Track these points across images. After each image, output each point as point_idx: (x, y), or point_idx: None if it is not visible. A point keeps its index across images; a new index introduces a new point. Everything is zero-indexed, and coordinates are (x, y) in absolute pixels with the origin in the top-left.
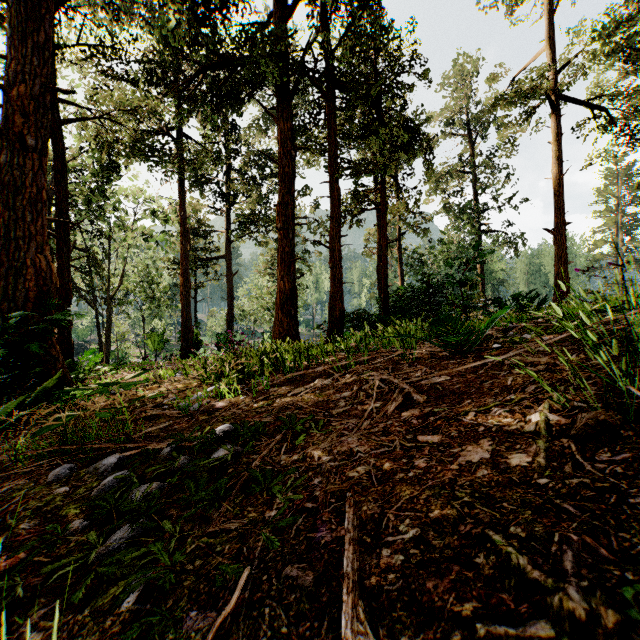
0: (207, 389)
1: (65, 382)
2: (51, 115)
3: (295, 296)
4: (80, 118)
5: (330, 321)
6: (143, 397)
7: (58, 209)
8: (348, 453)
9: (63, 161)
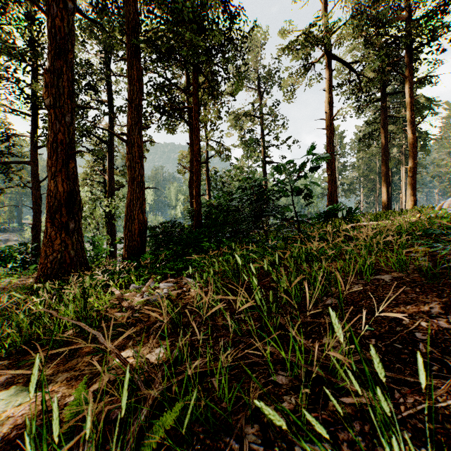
0: None
1: None
2: None
3: (77, 203)
4: None
5: (126, 237)
6: None
7: None
8: None
9: None
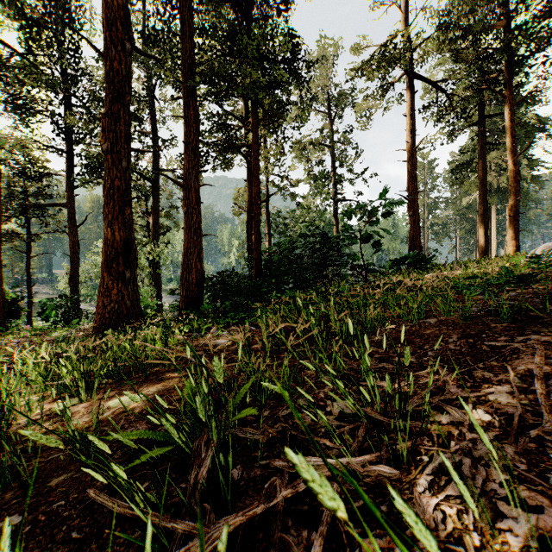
0: None
1: None
2: None
3: (132, 251)
4: None
5: (183, 287)
6: None
7: None
8: None
9: None
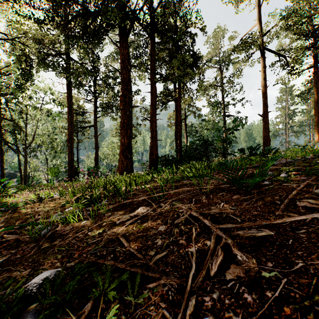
0: (66, 210)
1: None
2: None
3: (130, 147)
4: None
5: (150, 161)
6: None
7: None
8: None
9: None
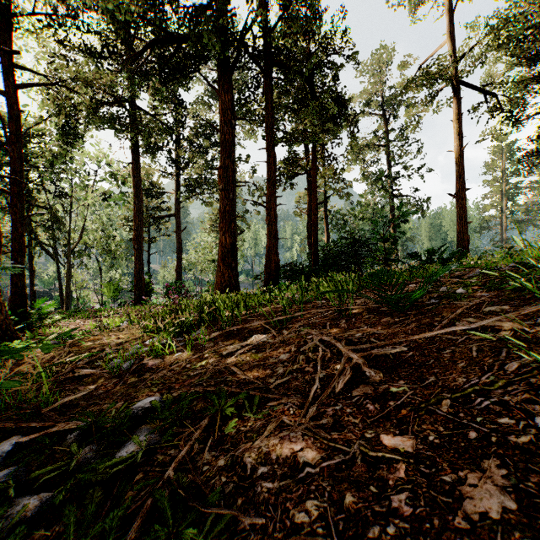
0: (146, 341)
1: (9, 333)
2: (5, 80)
3: (235, 250)
4: (34, 84)
5: (266, 272)
6: (60, 362)
7: (12, 168)
8: (291, 463)
9: (17, 123)
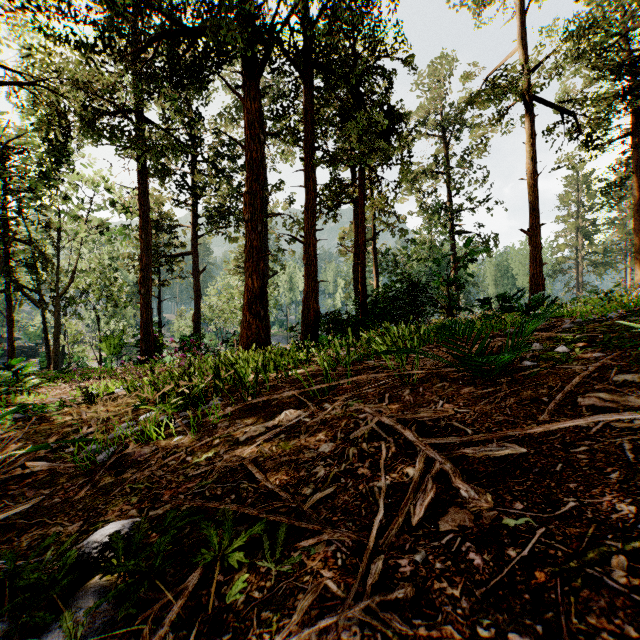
0: (141, 417)
1: None
2: None
3: (265, 295)
4: (5, 82)
5: (304, 323)
6: None
7: None
8: None
9: None
